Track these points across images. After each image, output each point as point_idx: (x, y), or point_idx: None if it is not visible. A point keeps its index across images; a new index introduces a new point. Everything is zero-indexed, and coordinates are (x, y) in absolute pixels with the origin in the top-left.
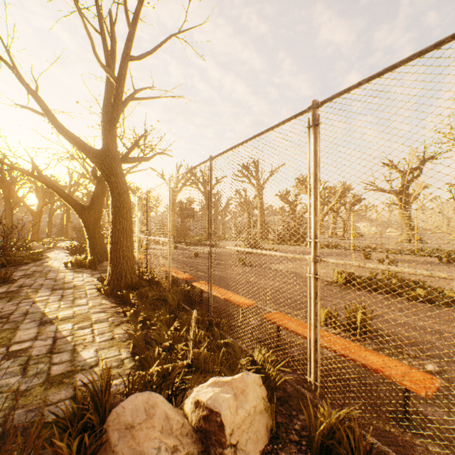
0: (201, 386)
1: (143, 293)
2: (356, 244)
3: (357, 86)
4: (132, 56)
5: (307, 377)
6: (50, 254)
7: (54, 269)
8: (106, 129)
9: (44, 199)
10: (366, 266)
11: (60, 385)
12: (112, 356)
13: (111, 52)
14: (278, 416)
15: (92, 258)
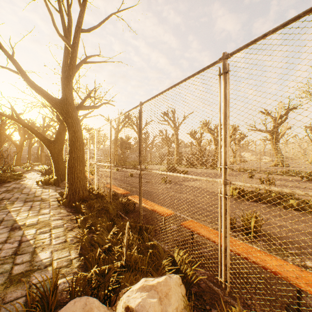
0: (131, 290)
1: (91, 204)
2: (242, 167)
3: (262, 37)
4: (83, 29)
5: (218, 277)
6: (28, 174)
7: (28, 186)
8: (64, 83)
9: (24, 136)
10: (271, 189)
11: (18, 284)
12: (63, 257)
13: (68, 27)
14: (195, 310)
15: (56, 178)
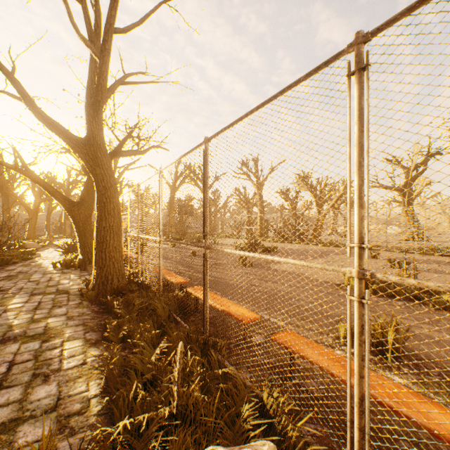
0: None
1: (129, 300)
2: None
3: None
4: (117, 28)
5: None
6: (43, 252)
7: (41, 270)
8: (90, 114)
9: (41, 196)
10: None
11: None
12: (76, 393)
13: (95, 27)
14: None
15: (83, 258)
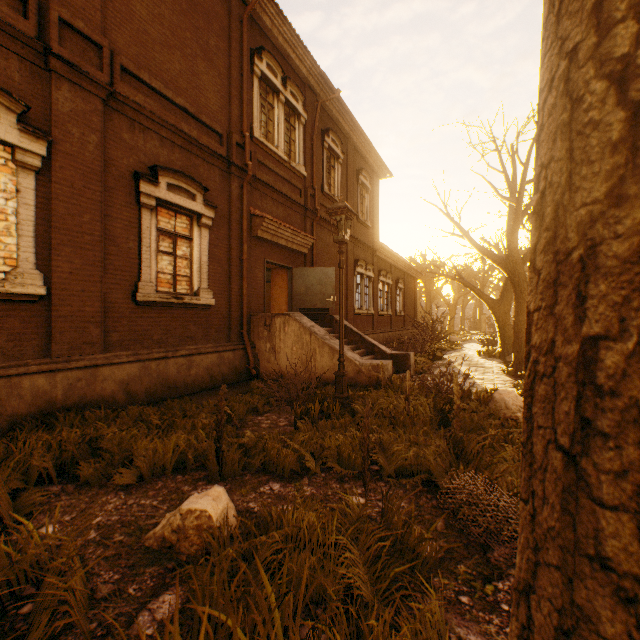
0: None
1: None
2: None
3: None
4: (527, 181)
5: None
6: (465, 345)
7: (469, 356)
8: (508, 239)
9: (458, 291)
10: None
11: None
12: None
13: (512, 176)
14: None
15: (501, 349)
